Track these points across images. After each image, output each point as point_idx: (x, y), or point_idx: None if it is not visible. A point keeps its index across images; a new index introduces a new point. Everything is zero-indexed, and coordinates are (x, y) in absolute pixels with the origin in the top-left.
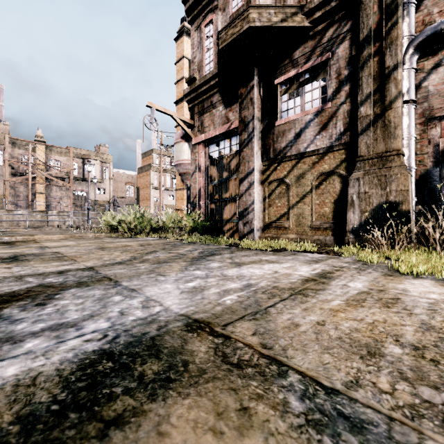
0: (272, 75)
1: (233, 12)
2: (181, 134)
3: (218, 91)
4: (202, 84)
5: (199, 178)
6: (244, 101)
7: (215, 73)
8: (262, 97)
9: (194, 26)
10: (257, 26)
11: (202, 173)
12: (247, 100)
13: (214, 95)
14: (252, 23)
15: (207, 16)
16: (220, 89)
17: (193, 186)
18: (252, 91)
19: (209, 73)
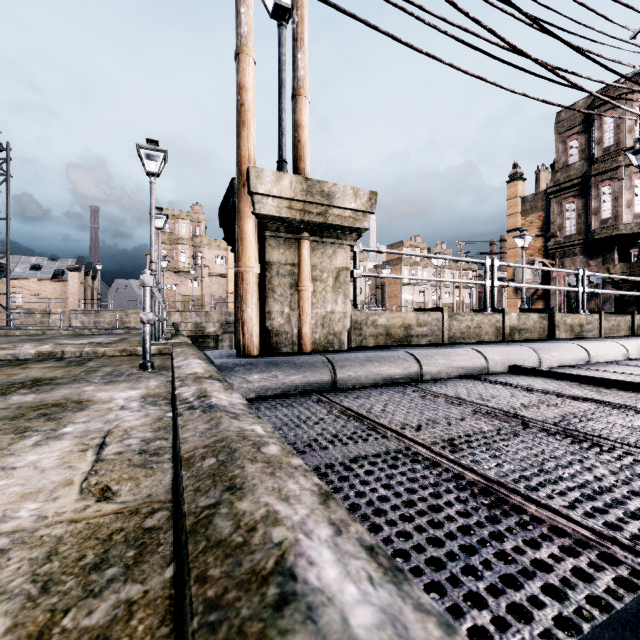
0: (628, 247)
1: (603, 219)
2: (527, 262)
3: (580, 247)
4: (566, 242)
5: (559, 298)
6: (606, 259)
7: (580, 239)
8: (619, 257)
9: (555, 201)
10: (623, 233)
11: (562, 294)
12: (608, 259)
13: (575, 249)
14: (620, 231)
15: (567, 198)
16: (582, 247)
17: (553, 302)
18: (613, 255)
19: (575, 238)
